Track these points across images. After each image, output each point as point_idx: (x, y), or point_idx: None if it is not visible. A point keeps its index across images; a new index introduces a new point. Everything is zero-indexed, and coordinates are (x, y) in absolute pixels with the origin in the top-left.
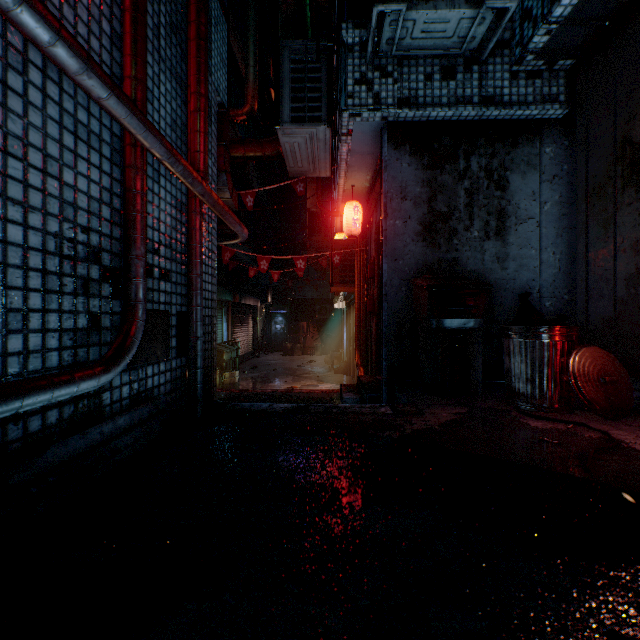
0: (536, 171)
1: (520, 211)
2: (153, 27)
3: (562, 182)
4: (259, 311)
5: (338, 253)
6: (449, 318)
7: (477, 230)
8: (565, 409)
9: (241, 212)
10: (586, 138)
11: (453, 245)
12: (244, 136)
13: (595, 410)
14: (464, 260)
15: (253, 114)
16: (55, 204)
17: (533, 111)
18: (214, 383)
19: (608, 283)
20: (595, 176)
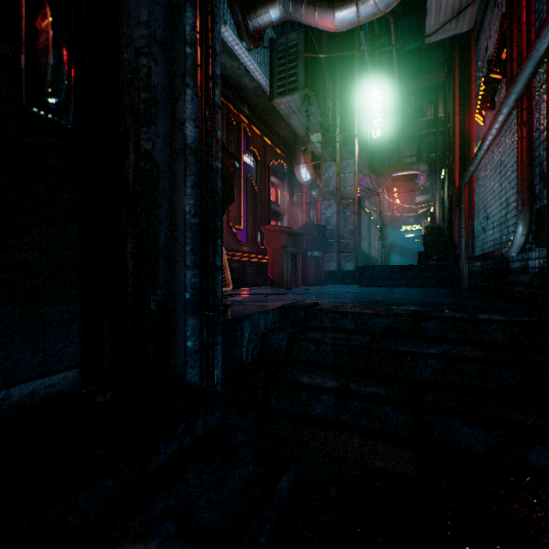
0: None
1: None
2: None
3: None
4: None
5: None
6: None
7: None
8: None
9: None
10: None
11: None
12: None
13: None
14: None
15: None
16: None
17: None
18: None
19: None
20: None
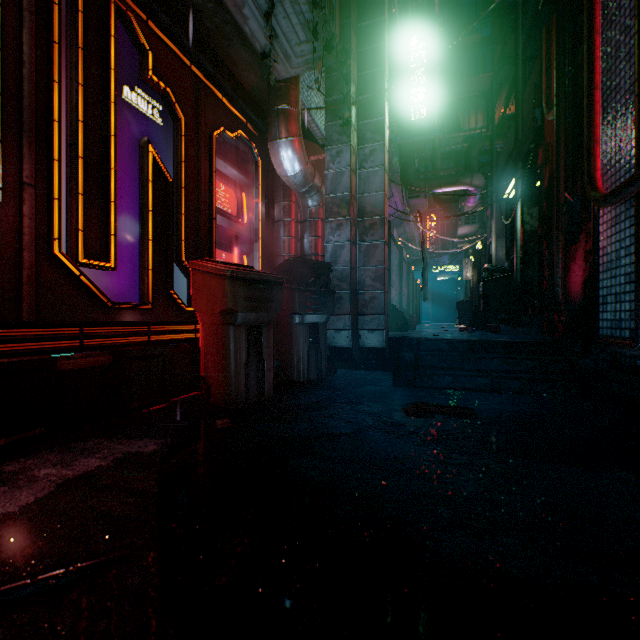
0: None
1: None
2: None
3: None
4: None
5: None
6: None
7: None
8: None
9: None
10: None
11: None
12: None
13: None
14: None
15: None
16: None
17: None
18: None
19: None
20: None
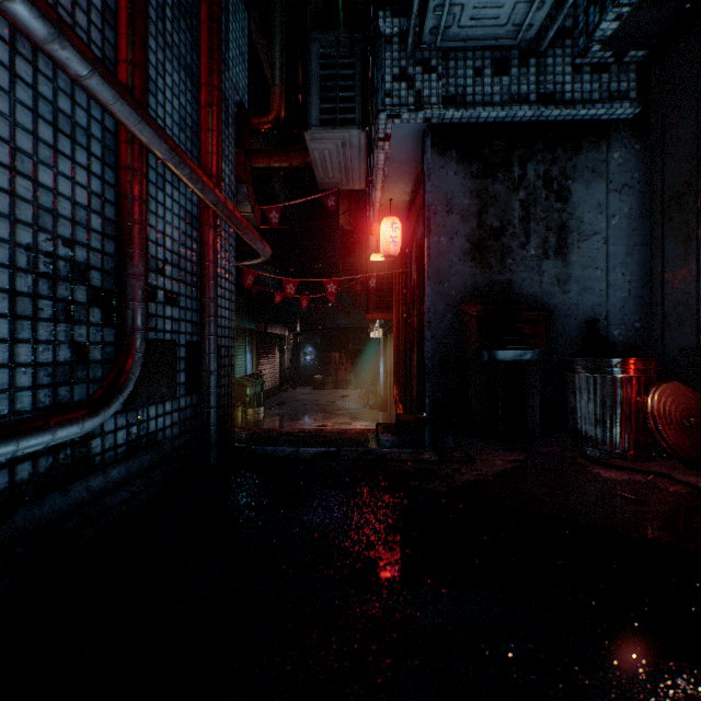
0: (602, 180)
1: (584, 226)
2: (157, 6)
3: (632, 192)
4: (287, 341)
5: (374, 276)
6: (503, 349)
7: (534, 248)
8: (641, 456)
9: (266, 231)
10: (662, 140)
11: (506, 265)
12: (270, 147)
13: (679, 458)
14: (519, 282)
15: (279, 122)
16: (27, 210)
17: (599, 110)
18: (232, 423)
19: (689, 308)
20: (673, 184)
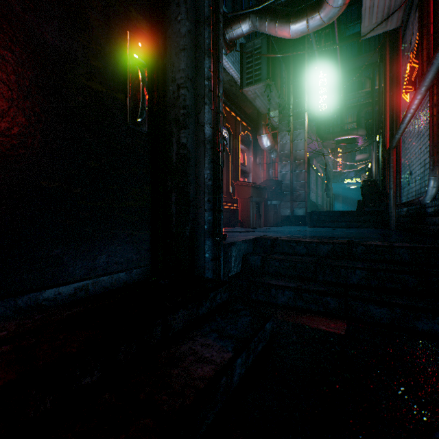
0: None
1: None
2: None
3: None
4: None
5: None
6: None
7: None
8: None
9: None
10: None
11: None
12: None
13: None
14: None
15: None
16: None
17: None
18: None
19: None
20: None
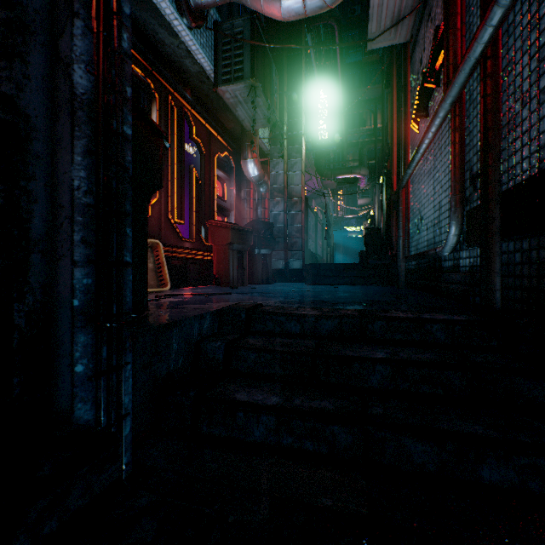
0: None
1: None
2: None
3: None
4: None
5: None
6: None
7: None
8: None
9: None
10: None
11: None
12: None
13: None
14: None
15: None
16: (450, 182)
17: None
18: None
19: None
20: None
